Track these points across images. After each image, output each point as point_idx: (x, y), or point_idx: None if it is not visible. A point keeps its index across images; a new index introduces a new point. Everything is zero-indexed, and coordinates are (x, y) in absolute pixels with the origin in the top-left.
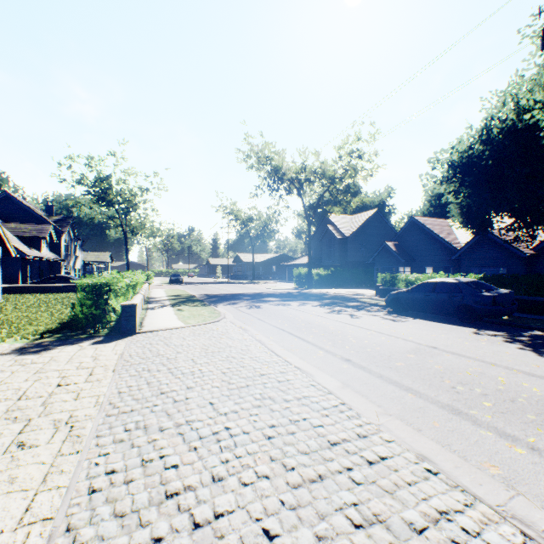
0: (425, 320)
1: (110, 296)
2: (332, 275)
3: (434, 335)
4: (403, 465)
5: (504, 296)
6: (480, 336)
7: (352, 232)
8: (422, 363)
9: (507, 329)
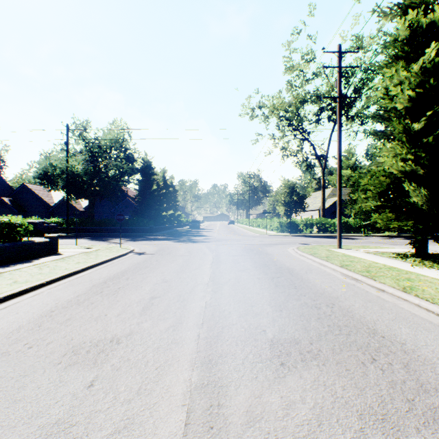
0: None
1: None
2: None
3: None
4: None
5: (53, 226)
6: None
7: None
8: None
9: None
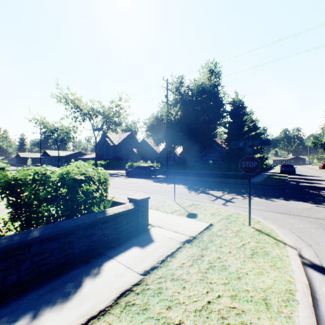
0: (136, 178)
1: (7, 172)
2: (108, 164)
3: (134, 181)
4: (110, 192)
5: (157, 169)
6: (146, 180)
7: (119, 142)
8: (125, 185)
9: (156, 179)
